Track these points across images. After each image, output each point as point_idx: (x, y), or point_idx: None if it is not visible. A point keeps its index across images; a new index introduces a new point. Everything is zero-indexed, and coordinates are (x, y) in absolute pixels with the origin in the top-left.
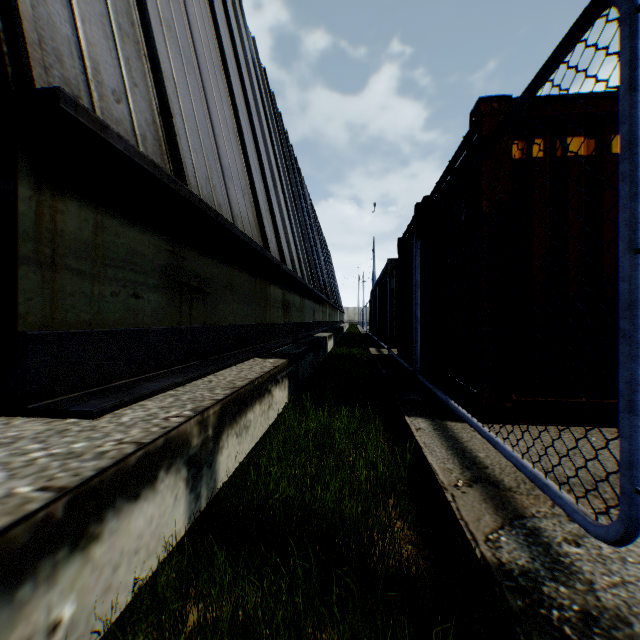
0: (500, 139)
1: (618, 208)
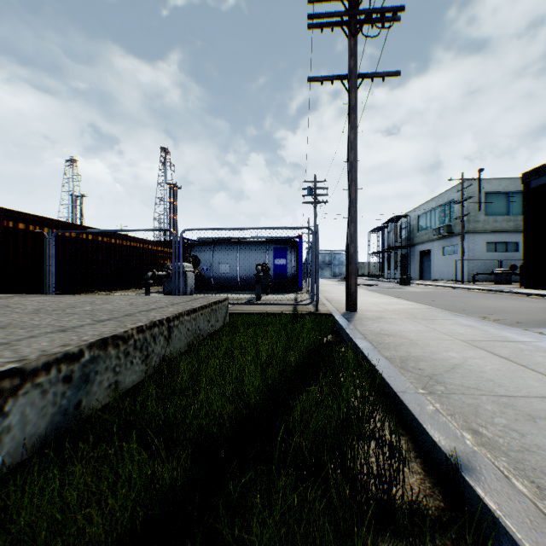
0: (3, 220)
1: (46, 260)
